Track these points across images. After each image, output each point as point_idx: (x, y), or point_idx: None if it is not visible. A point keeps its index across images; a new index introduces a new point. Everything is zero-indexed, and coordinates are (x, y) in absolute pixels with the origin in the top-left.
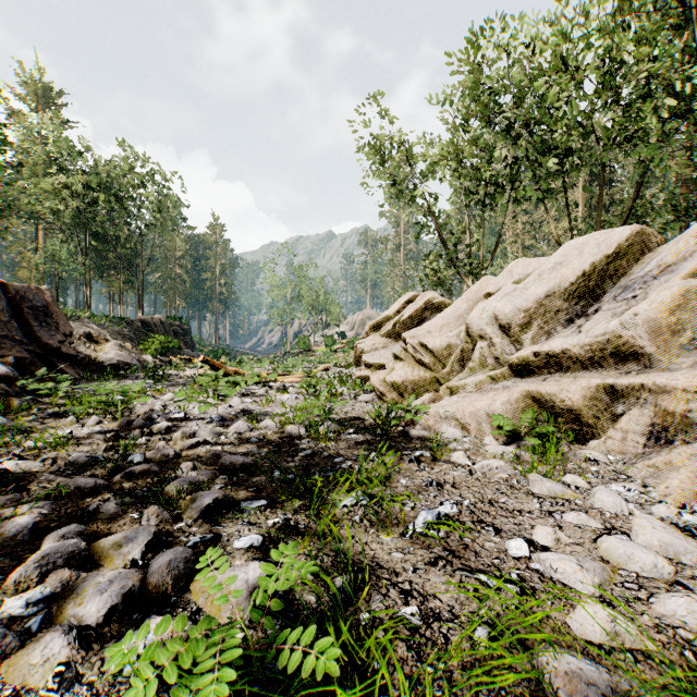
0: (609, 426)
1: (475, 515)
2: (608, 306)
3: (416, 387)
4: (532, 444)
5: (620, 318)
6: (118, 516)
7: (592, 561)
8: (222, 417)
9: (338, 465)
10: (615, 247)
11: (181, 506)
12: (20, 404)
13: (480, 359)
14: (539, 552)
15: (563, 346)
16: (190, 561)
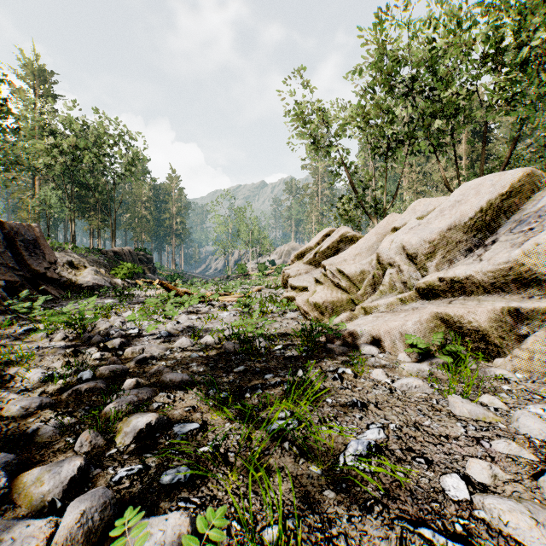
0: (513, 345)
1: (402, 442)
2: (505, 237)
3: (335, 306)
4: (443, 362)
5: (521, 248)
6: (54, 440)
7: (543, 510)
8: (170, 333)
9: (268, 382)
10: (508, 187)
11: (117, 428)
12: (3, 321)
13: (390, 284)
14: (480, 494)
15: (467, 273)
16: (108, 507)
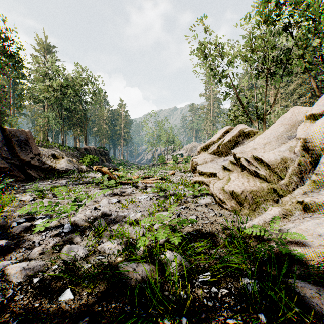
0: None
1: None
2: None
3: (255, 196)
4: None
5: None
6: None
7: None
8: (77, 225)
9: None
10: None
11: None
12: None
13: None
14: None
15: None
16: None
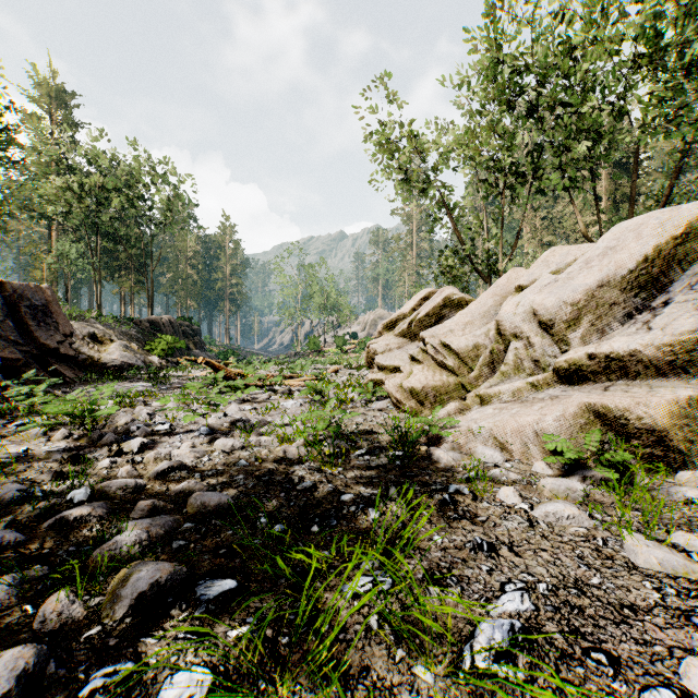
0: None
1: (562, 617)
2: (683, 297)
3: (438, 394)
4: (602, 476)
5: None
6: (6, 608)
7: None
8: (213, 430)
9: (345, 507)
10: (683, 227)
11: (110, 586)
12: None
13: (515, 362)
14: None
15: (630, 347)
16: None
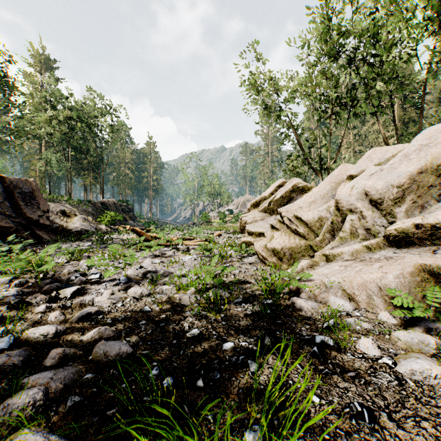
0: None
1: None
2: None
3: (293, 253)
4: None
5: None
6: None
7: None
8: (130, 279)
9: (227, 357)
10: None
11: None
12: None
13: (351, 230)
14: None
15: None
16: None
